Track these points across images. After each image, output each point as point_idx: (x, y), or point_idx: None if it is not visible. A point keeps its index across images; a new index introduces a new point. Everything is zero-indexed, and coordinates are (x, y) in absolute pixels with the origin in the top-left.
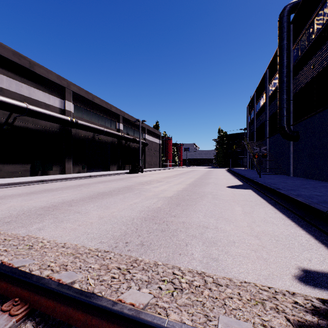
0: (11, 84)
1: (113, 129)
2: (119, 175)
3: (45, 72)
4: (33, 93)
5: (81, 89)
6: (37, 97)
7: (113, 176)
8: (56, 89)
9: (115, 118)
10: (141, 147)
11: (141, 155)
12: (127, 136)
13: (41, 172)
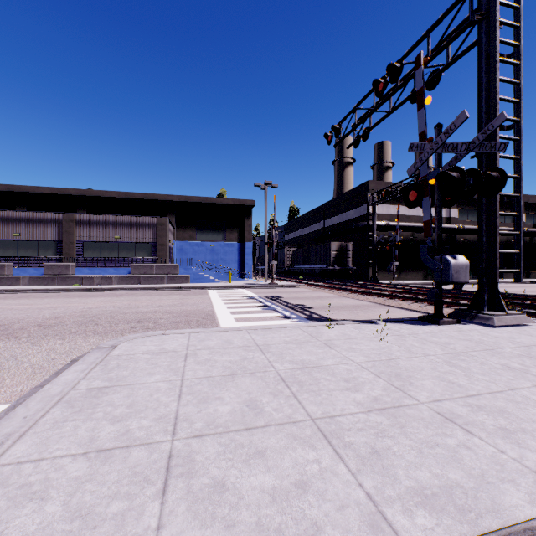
0: (413, 210)
1: (507, 224)
2: (519, 284)
3: None
4: None
5: None
6: None
7: (510, 284)
8: None
9: (511, 208)
10: None
11: None
12: (533, 229)
13: (431, 277)
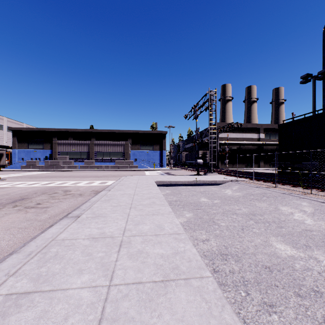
0: (240, 135)
1: None
2: None
3: (251, 125)
4: (247, 135)
5: (268, 125)
6: (248, 137)
7: None
8: (255, 130)
9: None
10: None
11: None
12: None
13: (249, 167)
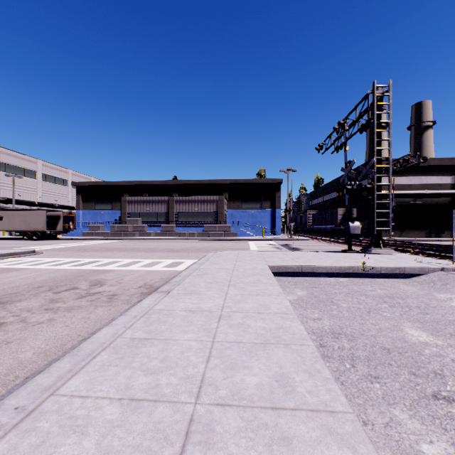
0: (415, 180)
1: None
2: None
3: (438, 161)
4: (429, 180)
5: None
6: (431, 182)
7: None
8: (447, 169)
9: None
10: None
11: None
12: None
13: (435, 235)
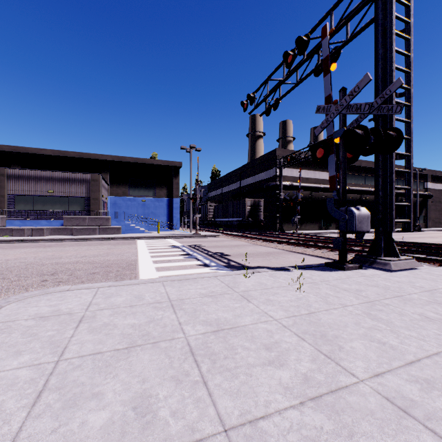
0: (311, 174)
1: None
2: None
3: None
4: (321, 175)
5: None
6: (322, 177)
7: None
8: None
9: None
10: (419, 200)
11: (420, 210)
12: (397, 191)
13: (325, 228)
